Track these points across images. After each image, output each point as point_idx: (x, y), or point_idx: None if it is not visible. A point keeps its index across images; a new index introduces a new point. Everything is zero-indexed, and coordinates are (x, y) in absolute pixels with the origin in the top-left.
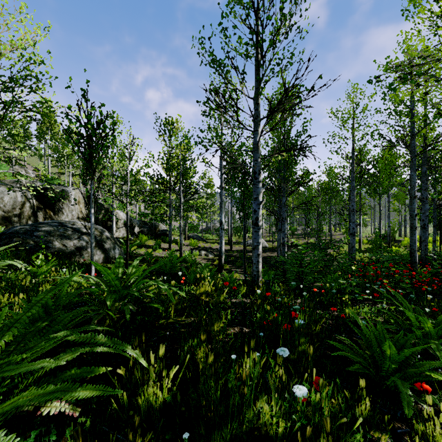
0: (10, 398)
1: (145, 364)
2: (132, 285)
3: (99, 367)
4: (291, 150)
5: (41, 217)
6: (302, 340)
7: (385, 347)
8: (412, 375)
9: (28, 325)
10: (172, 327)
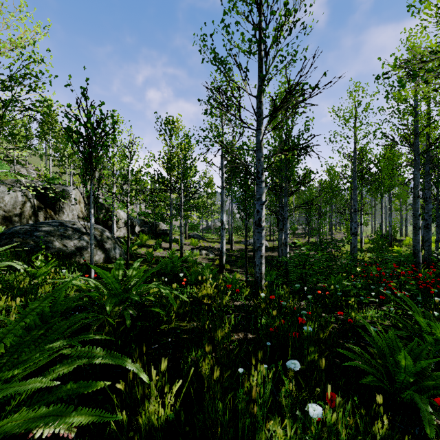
0: (2, 415)
1: (146, 380)
2: (133, 288)
3: (97, 382)
4: (295, 149)
5: (41, 216)
6: (311, 349)
7: (400, 358)
8: (429, 387)
9: (23, 334)
10: (174, 332)
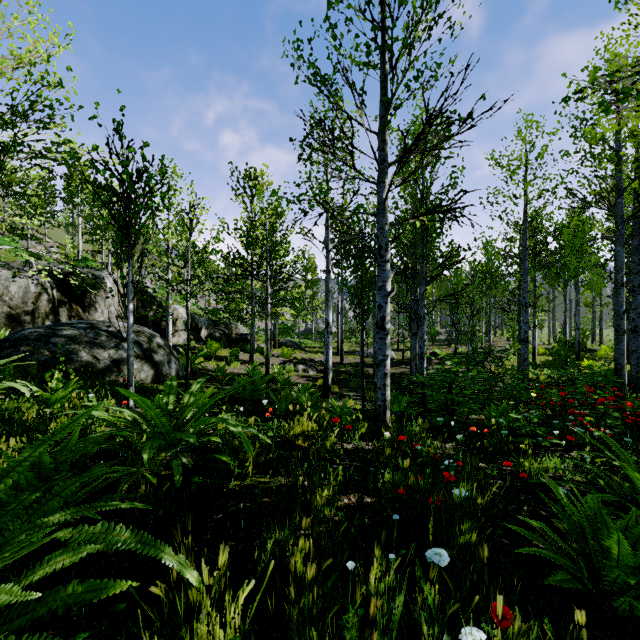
0: None
1: (195, 581)
2: (189, 424)
3: (117, 582)
4: (437, 213)
5: (64, 315)
6: (465, 525)
7: (610, 542)
8: None
9: (8, 498)
10: (249, 493)
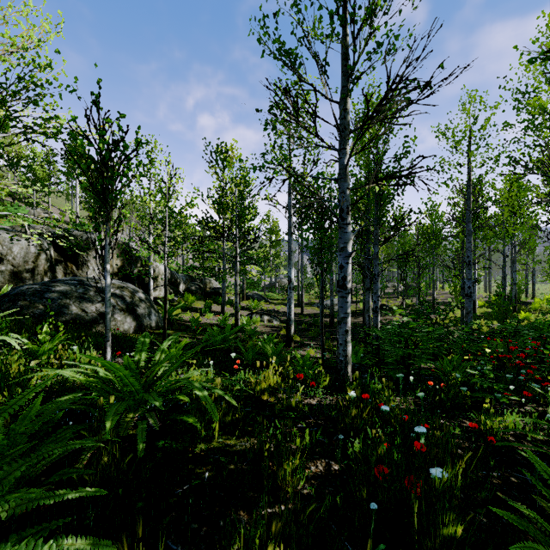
0: None
1: None
2: (158, 382)
3: None
4: (396, 177)
5: (60, 272)
6: (449, 516)
7: None
8: None
9: None
10: (215, 459)
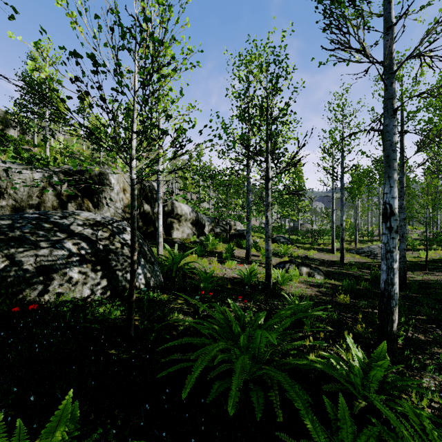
0: None
1: None
2: None
3: None
4: None
5: (72, 209)
6: None
7: None
8: None
9: None
10: None
